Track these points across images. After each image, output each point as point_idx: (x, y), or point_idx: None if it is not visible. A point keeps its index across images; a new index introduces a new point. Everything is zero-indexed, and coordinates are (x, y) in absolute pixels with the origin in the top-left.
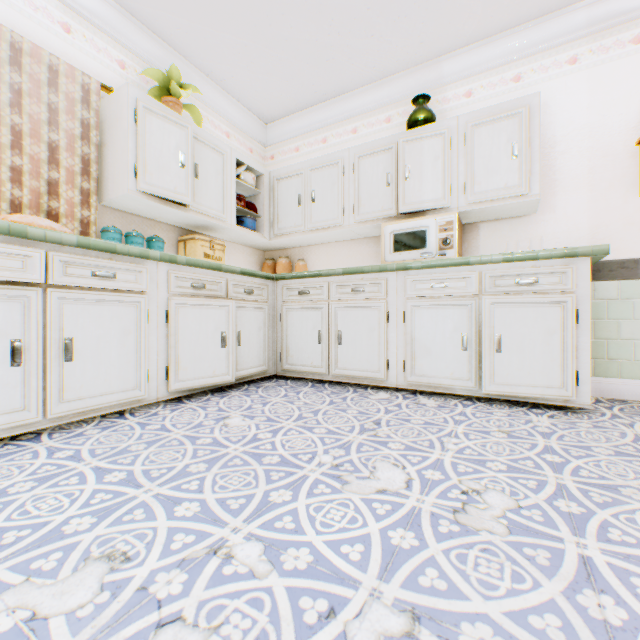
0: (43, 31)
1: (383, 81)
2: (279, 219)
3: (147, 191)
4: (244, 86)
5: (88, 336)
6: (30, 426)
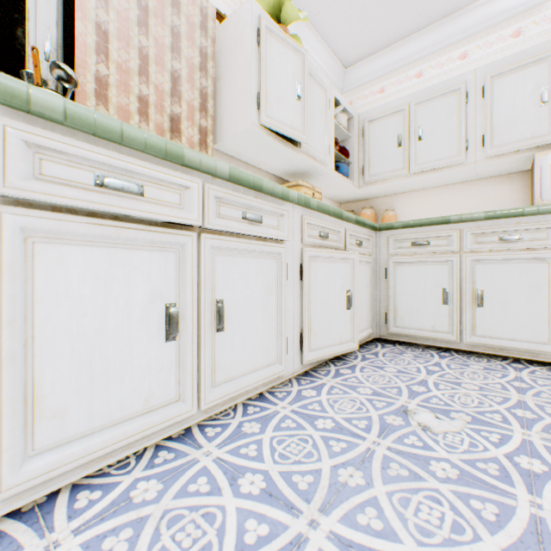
0: None
1: None
2: (370, 165)
3: (268, 125)
4: (338, 19)
5: (236, 297)
6: (183, 421)
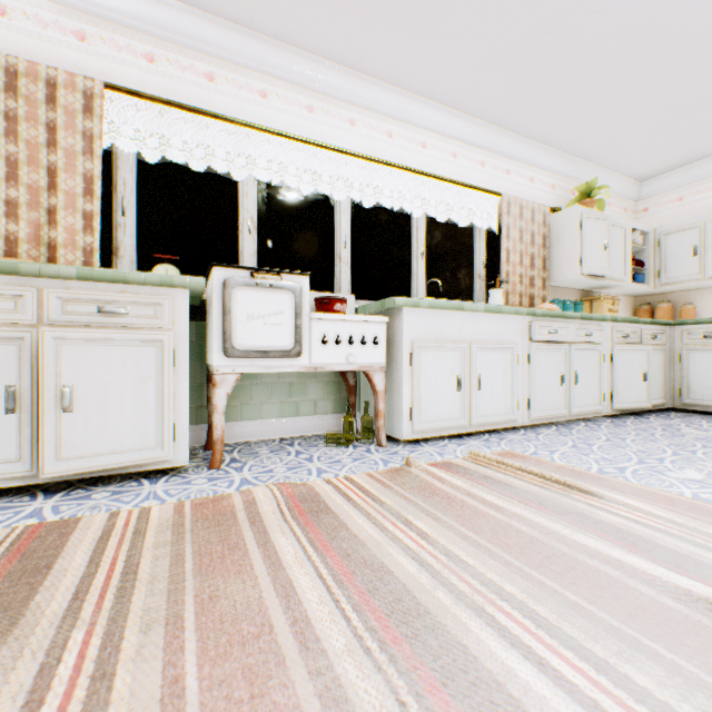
0: (522, 188)
1: None
2: (665, 270)
3: (585, 273)
4: (633, 164)
5: (580, 370)
6: (563, 417)
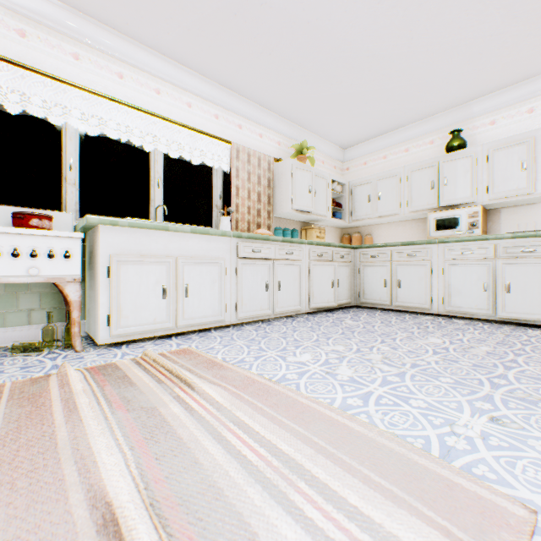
0: (253, 141)
1: (427, 119)
2: (355, 210)
3: (296, 209)
4: (335, 135)
5: (284, 280)
6: (269, 316)
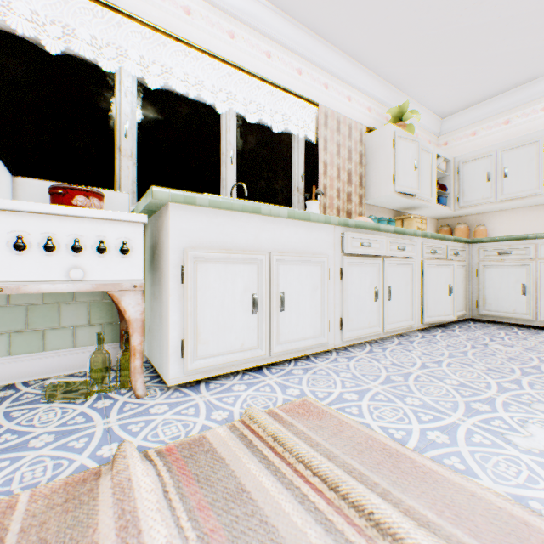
0: (341, 105)
1: None
2: (464, 194)
3: (398, 191)
4: (438, 97)
5: (394, 285)
6: (377, 335)
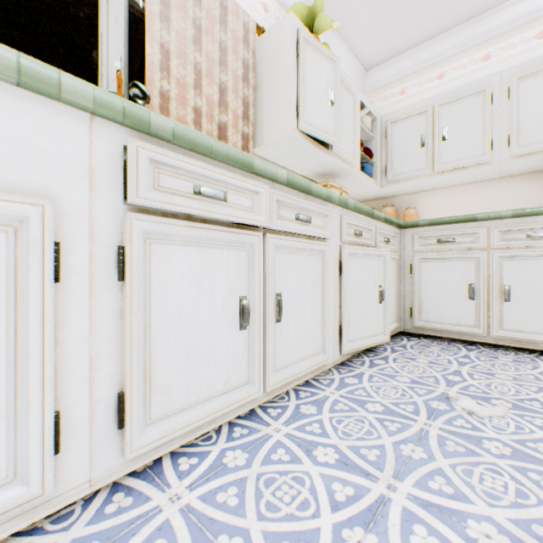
0: None
1: None
2: (393, 164)
3: (306, 131)
4: (362, 25)
5: (290, 291)
6: (251, 402)
